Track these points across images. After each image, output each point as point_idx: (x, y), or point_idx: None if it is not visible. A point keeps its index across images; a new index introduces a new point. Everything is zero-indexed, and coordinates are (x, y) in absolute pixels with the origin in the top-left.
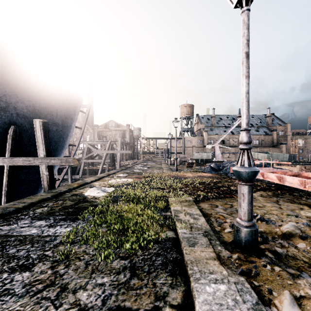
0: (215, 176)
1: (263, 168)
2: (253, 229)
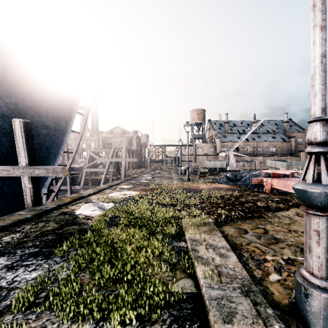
0: (234, 187)
1: (292, 179)
2: None
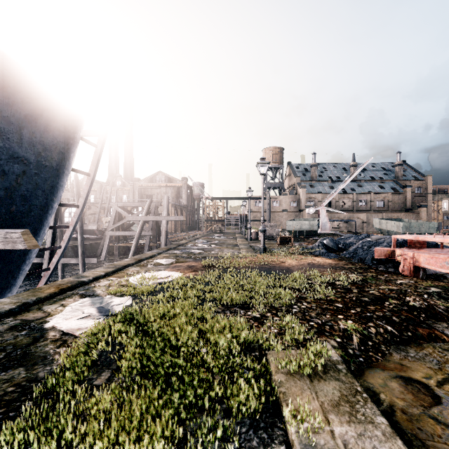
0: (343, 264)
1: (447, 250)
2: None
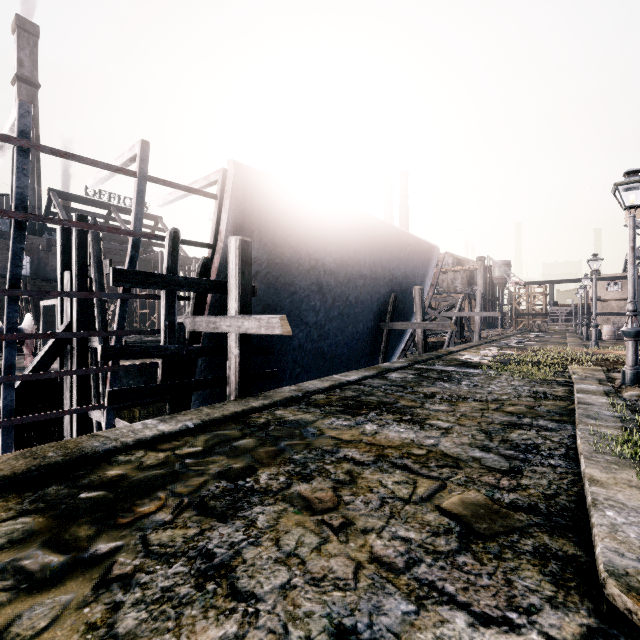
0: None
1: None
2: (635, 371)
